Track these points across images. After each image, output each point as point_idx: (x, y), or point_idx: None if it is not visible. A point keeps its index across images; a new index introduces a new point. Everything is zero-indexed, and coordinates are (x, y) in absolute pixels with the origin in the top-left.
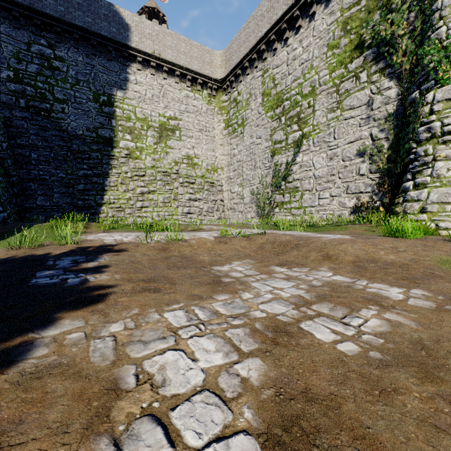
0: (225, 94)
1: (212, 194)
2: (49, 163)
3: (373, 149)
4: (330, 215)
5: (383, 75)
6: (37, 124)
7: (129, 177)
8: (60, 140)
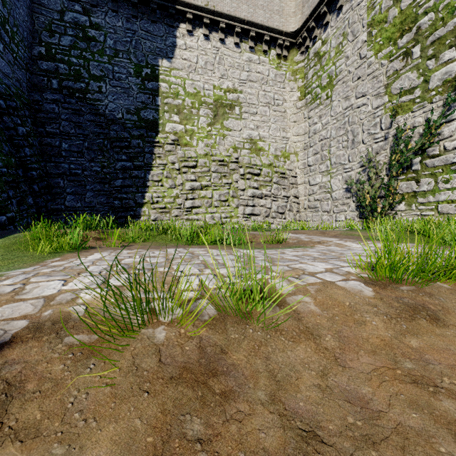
0: (300, 51)
1: (283, 188)
2: (82, 154)
3: None
4: None
5: None
6: (70, 107)
7: (176, 168)
8: (96, 126)
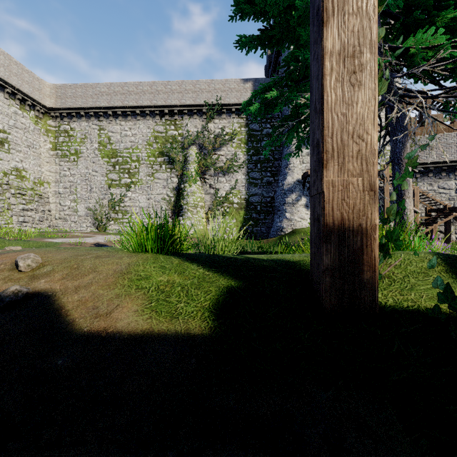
0: (53, 120)
1: (41, 205)
2: None
3: (168, 200)
4: None
5: (171, 171)
6: None
7: None
8: None
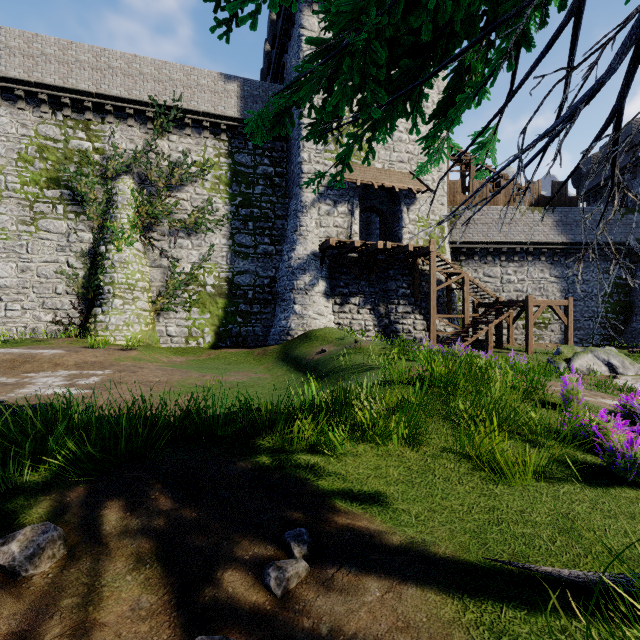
0: None
1: None
2: None
3: (71, 275)
4: (23, 328)
5: (79, 218)
6: None
7: None
8: None
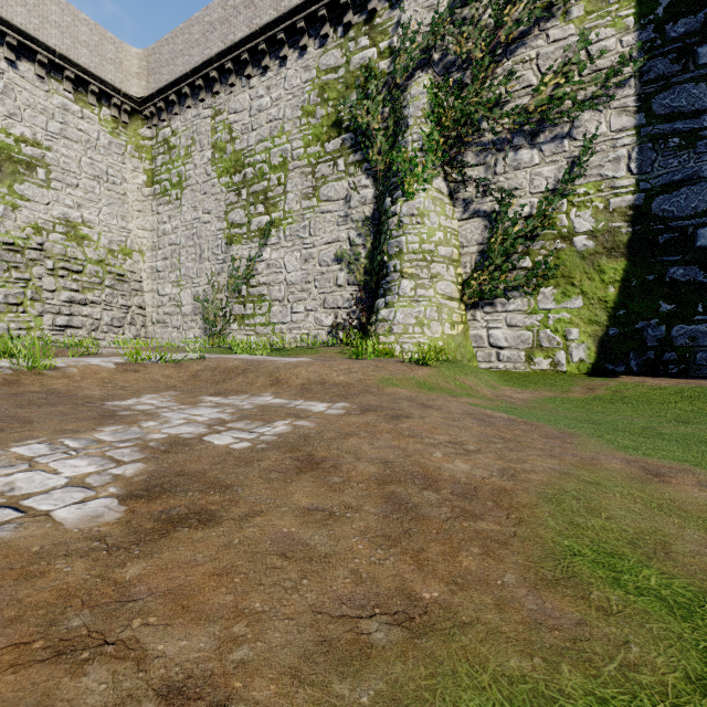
0: (147, 125)
1: (121, 294)
2: None
3: (351, 256)
4: (306, 335)
5: (361, 169)
6: None
7: None
8: None
